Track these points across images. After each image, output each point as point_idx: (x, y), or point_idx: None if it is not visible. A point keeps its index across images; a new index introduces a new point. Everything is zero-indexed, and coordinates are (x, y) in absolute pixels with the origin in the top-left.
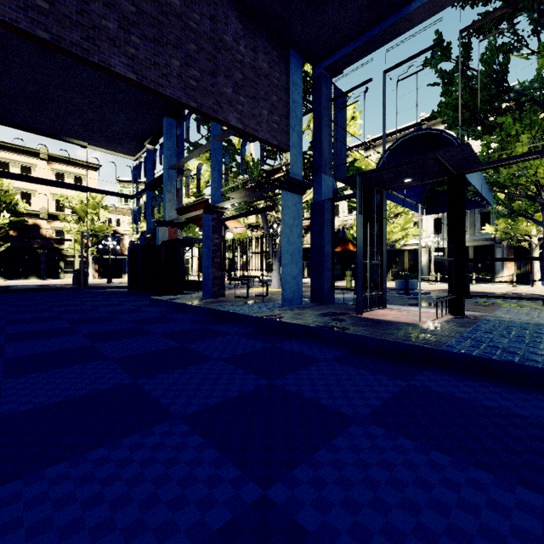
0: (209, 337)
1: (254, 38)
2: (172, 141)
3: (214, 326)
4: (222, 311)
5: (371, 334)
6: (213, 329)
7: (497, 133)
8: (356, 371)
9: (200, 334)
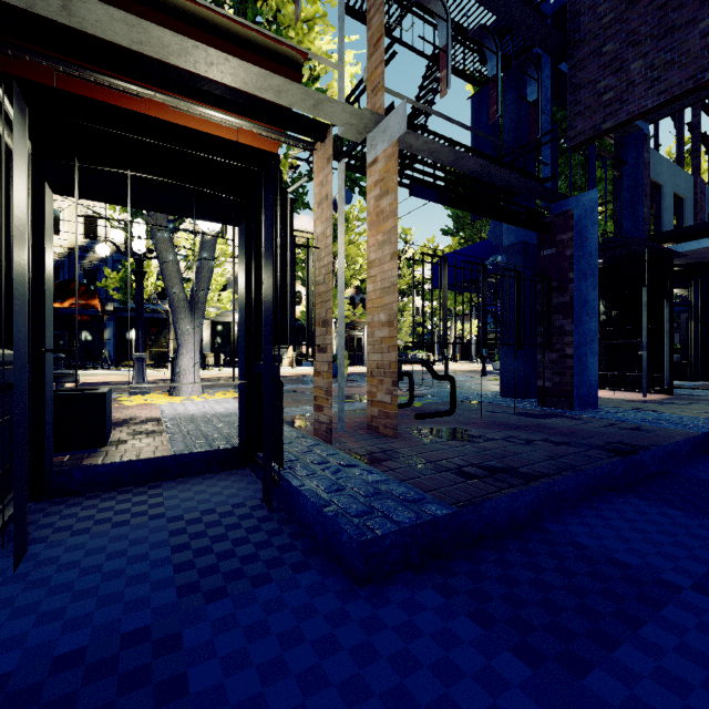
0: None
1: None
2: None
3: None
4: None
5: None
6: None
7: None
8: None
9: None
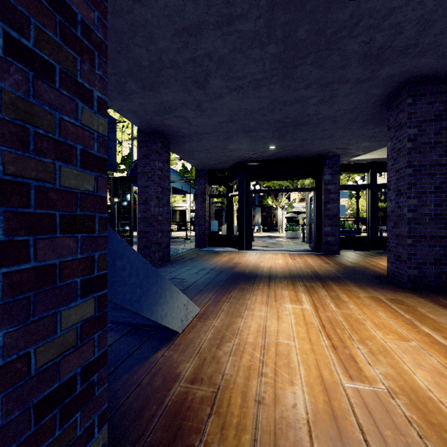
0: None
1: None
2: None
3: None
4: None
5: None
6: None
7: None
8: None
9: None
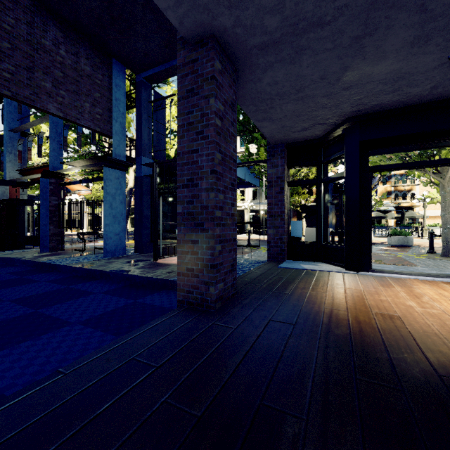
0: (16, 285)
1: (76, 45)
2: (14, 105)
3: (30, 276)
4: (45, 263)
5: (142, 273)
6: (27, 278)
7: (256, 143)
8: (110, 298)
9: (9, 283)
